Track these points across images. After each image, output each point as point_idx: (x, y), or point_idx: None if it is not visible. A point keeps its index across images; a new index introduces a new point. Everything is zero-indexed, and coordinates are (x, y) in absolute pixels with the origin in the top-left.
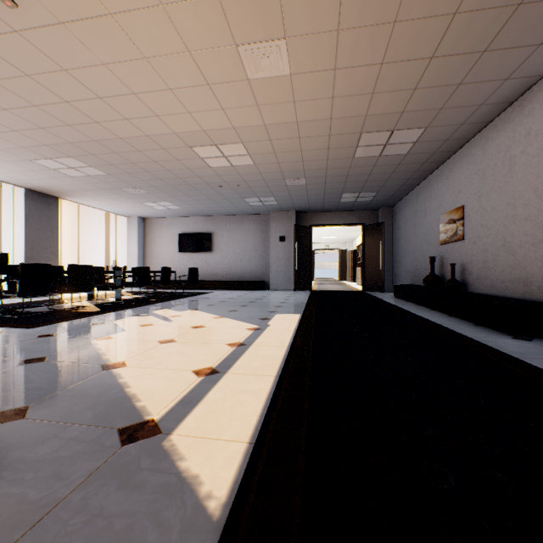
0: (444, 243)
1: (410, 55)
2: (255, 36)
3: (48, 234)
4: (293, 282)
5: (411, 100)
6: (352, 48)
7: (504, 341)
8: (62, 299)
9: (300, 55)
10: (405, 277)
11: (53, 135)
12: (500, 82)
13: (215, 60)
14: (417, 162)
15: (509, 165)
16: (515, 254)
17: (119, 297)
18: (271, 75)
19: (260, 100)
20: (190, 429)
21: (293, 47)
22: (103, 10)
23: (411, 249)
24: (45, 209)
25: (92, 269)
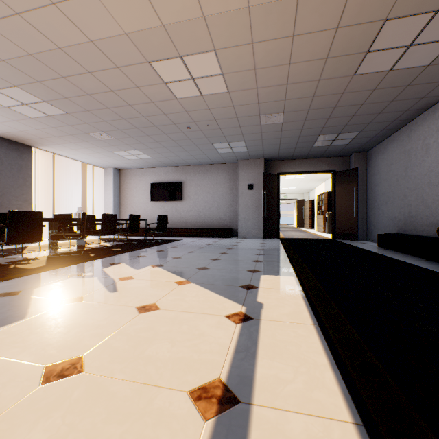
0: None
1: None
2: None
3: (20, 182)
4: (261, 230)
5: None
6: None
7: None
8: (16, 250)
9: None
10: (389, 226)
11: None
12: None
13: None
14: (434, 80)
15: None
16: None
17: (81, 246)
18: None
19: None
20: None
21: None
22: None
23: (400, 193)
24: (16, 158)
25: (41, 216)
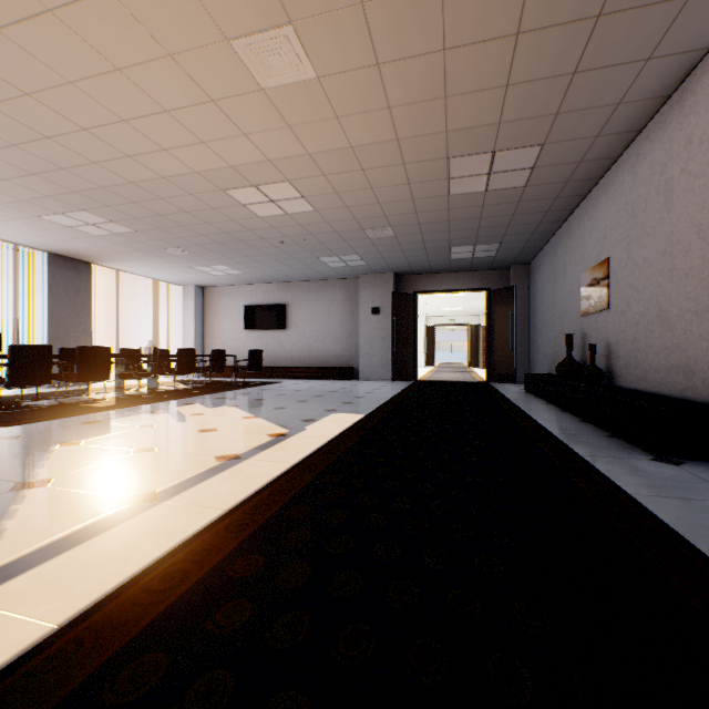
0: (585, 313)
1: (482, 33)
2: (249, 24)
3: (78, 309)
4: (390, 370)
5: (506, 104)
6: (392, 30)
7: (633, 464)
8: (80, 390)
9: (321, 47)
10: (543, 363)
11: (51, 183)
12: (639, 65)
13: (209, 65)
14: (545, 197)
15: (665, 192)
16: (673, 330)
17: (153, 388)
18: (292, 80)
19: (289, 119)
20: (4, 594)
21: (308, 36)
22: (38, 6)
23: (549, 322)
24: (74, 278)
25: (110, 352)
